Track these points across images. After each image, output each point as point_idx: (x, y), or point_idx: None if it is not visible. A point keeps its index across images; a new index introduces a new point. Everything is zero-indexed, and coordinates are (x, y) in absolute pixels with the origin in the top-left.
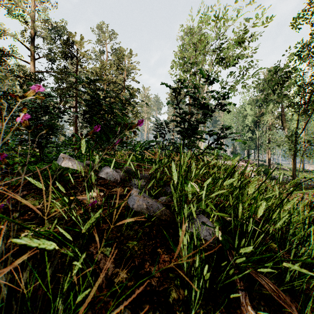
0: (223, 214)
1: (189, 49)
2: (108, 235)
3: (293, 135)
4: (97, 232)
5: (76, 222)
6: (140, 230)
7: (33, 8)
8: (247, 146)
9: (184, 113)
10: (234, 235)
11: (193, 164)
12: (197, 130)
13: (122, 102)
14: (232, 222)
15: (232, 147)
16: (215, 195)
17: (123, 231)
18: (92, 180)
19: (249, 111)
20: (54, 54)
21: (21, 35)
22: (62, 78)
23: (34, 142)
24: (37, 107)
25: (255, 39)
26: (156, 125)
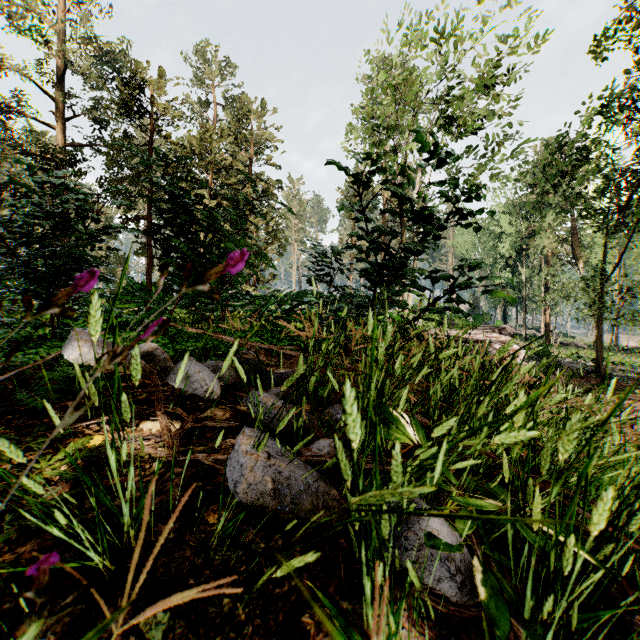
0: (482, 504)
1: (383, 99)
2: (168, 565)
3: (598, 277)
4: (142, 553)
5: (69, 543)
6: (258, 546)
7: (60, 12)
8: (502, 299)
9: (374, 230)
10: (507, 548)
11: (399, 358)
12: (404, 269)
13: (237, 207)
14: (509, 527)
15: (471, 300)
16: (468, 467)
17: (212, 549)
18: (123, 415)
19: (507, 226)
20: (104, 108)
21: (37, 69)
22: (119, 157)
23: (37, 296)
24: (37, 216)
25: (520, 77)
26: (314, 256)
